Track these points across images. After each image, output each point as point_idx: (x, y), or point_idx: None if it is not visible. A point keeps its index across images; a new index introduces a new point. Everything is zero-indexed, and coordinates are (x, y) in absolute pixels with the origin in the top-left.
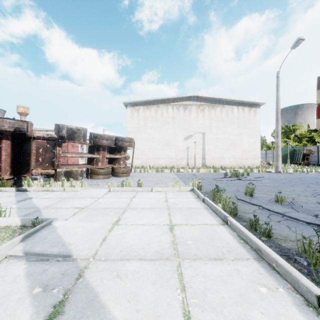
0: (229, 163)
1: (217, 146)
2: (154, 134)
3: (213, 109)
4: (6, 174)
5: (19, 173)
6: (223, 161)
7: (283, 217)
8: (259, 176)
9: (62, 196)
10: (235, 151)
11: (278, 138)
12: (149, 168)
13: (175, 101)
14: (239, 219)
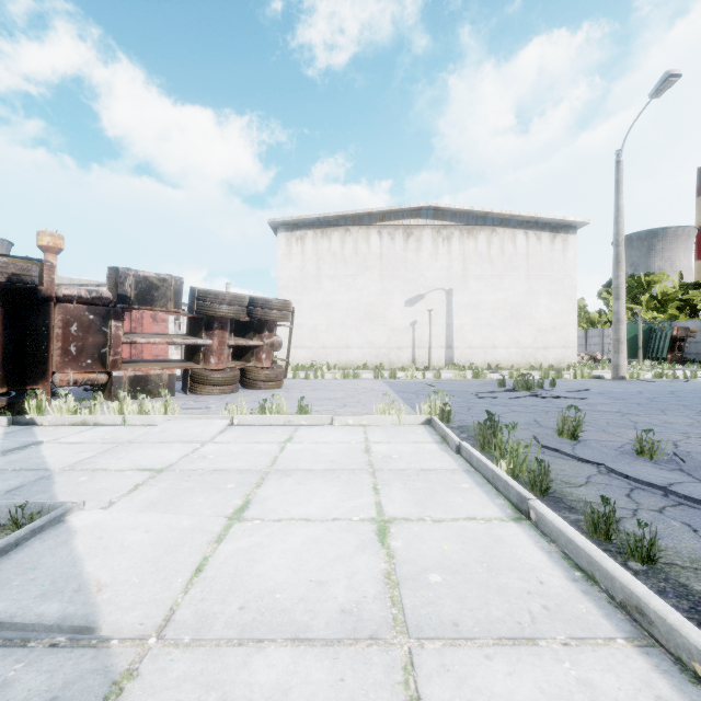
0: (506, 358)
1: (480, 320)
2: (338, 292)
3: (470, 236)
4: None
5: (23, 382)
6: (494, 354)
7: (667, 498)
8: (578, 387)
9: (115, 438)
10: (520, 330)
11: (620, 302)
12: (328, 369)
13: (385, 218)
14: (557, 504)
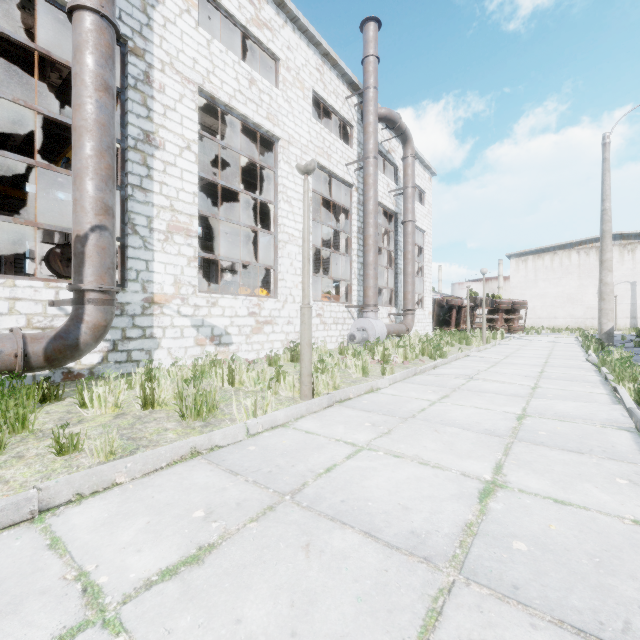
0: None
1: None
2: (548, 288)
3: None
4: (453, 327)
5: (456, 327)
6: None
7: None
8: None
9: None
10: None
11: None
12: (542, 329)
13: (582, 243)
14: None
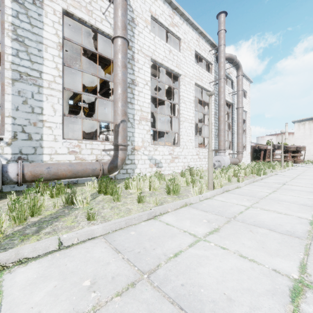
0: None
1: None
2: None
3: None
4: (261, 160)
5: (263, 160)
6: None
7: None
8: None
9: None
10: None
11: None
12: None
13: None
14: None
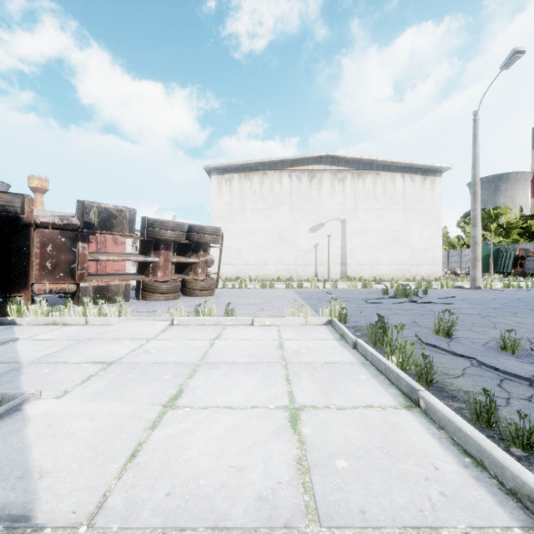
0: (387, 273)
1: (367, 243)
2: (257, 222)
3: (360, 178)
4: None
5: (8, 291)
6: (378, 269)
7: (533, 388)
8: (444, 295)
9: (78, 336)
10: (398, 251)
11: (477, 228)
12: (250, 280)
13: (294, 164)
14: (441, 393)
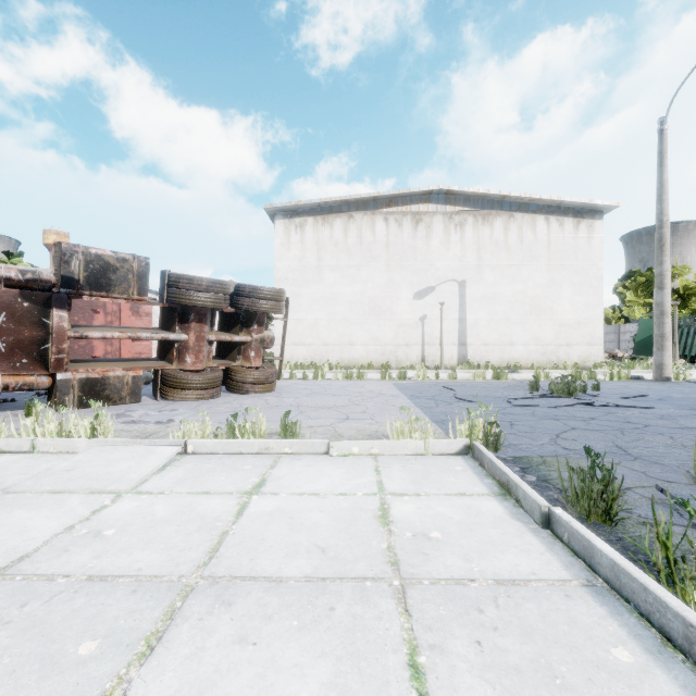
0: (525, 356)
1: (496, 314)
2: (340, 284)
3: (485, 222)
4: None
5: None
6: (511, 351)
7: None
8: (625, 391)
9: None
10: (540, 325)
11: (664, 291)
12: (329, 367)
13: (392, 203)
14: None
